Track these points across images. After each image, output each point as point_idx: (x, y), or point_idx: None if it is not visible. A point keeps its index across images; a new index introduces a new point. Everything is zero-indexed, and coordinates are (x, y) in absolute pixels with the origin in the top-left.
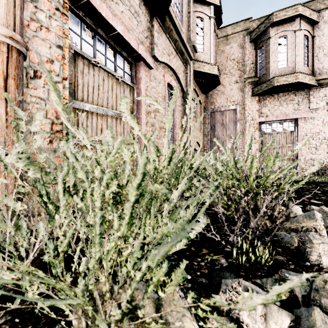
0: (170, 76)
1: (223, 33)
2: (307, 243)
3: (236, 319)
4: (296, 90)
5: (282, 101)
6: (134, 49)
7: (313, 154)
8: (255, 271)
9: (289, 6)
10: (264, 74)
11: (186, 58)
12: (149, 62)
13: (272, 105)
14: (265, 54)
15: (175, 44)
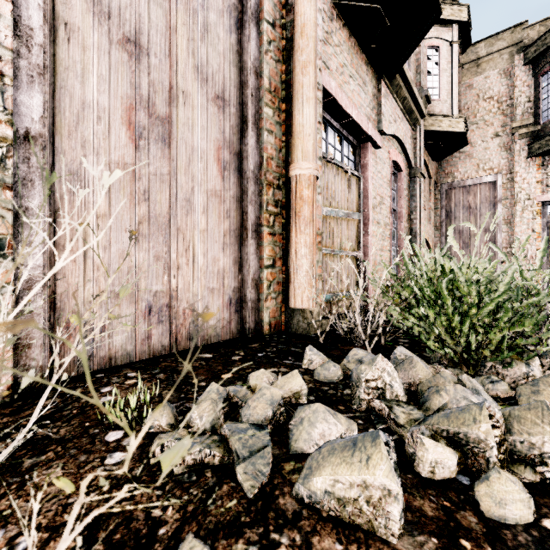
0: (395, 149)
1: (470, 55)
2: None
3: None
4: None
5: None
6: (363, 132)
7: None
8: None
9: None
10: None
11: (416, 117)
12: (377, 142)
13: None
14: None
15: (403, 103)
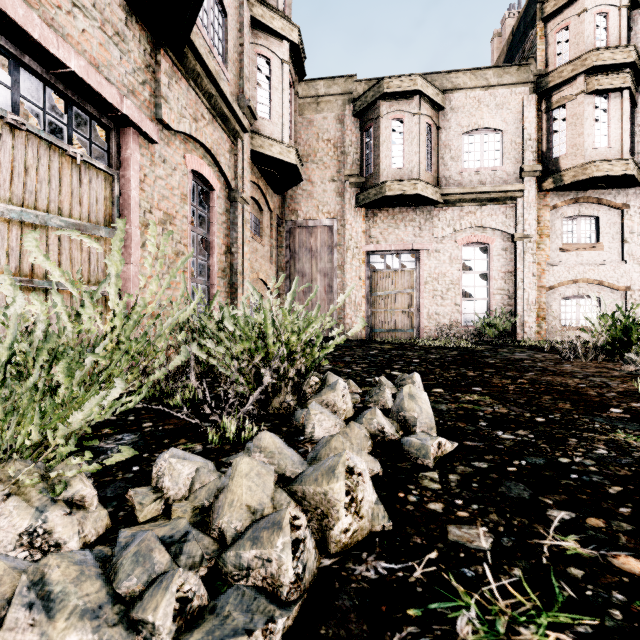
0: (201, 158)
1: (312, 90)
2: (307, 415)
3: (160, 487)
4: (418, 207)
5: (398, 221)
6: (111, 105)
7: (438, 305)
8: (231, 452)
9: (406, 75)
10: (373, 174)
11: (235, 128)
12: (148, 132)
13: (385, 226)
14: (374, 141)
15: (210, 101)
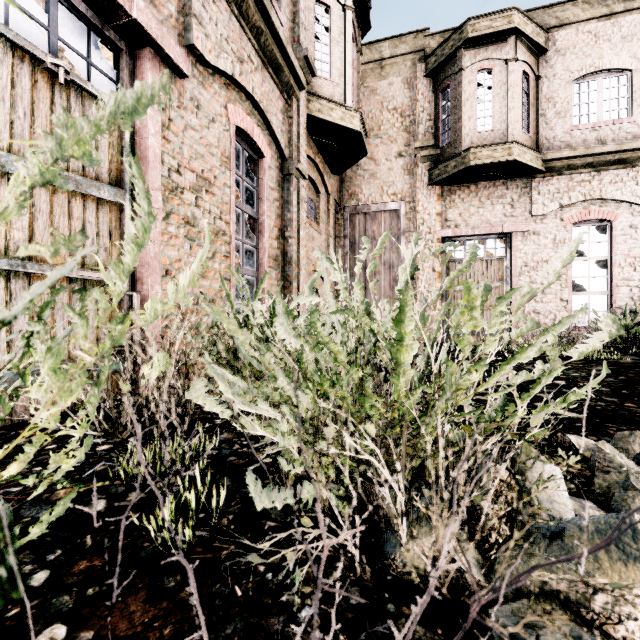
0: (247, 114)
1: (375, 53)
2: None
3: None
4: (509, 179)
5: (483, 198)
6: (113, 2)
7: (537, 301)
8: None
9: (497, 11)
10: (452, 142)
11: (289, 82)
12: (172, 55)
13: (466, 206)
14: (454, 101)
15: (258, 40)
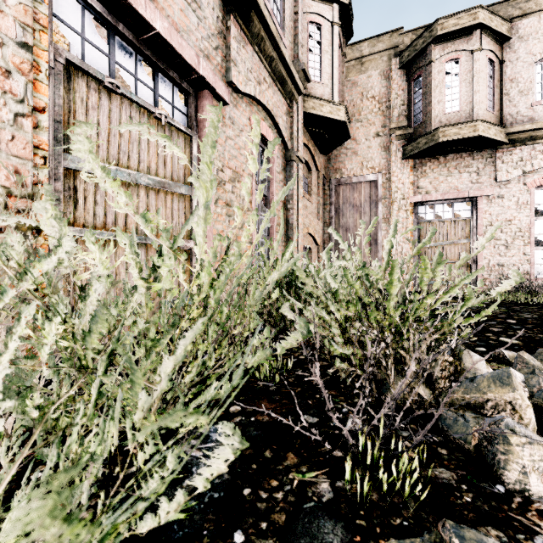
0: (262, 120)
1: (356, 52)
2: (499, 443)
3: None
4: (475, 151)
5: (451, 168)
6: (190, 67)
7: (501, 255)
8: (389, 514)
9: (464, 10)
10: (423, 123)
11: (291, 91)
12: (220, 92)
13: (435, 175)
14: (424, 88)
15: (270, 65)
